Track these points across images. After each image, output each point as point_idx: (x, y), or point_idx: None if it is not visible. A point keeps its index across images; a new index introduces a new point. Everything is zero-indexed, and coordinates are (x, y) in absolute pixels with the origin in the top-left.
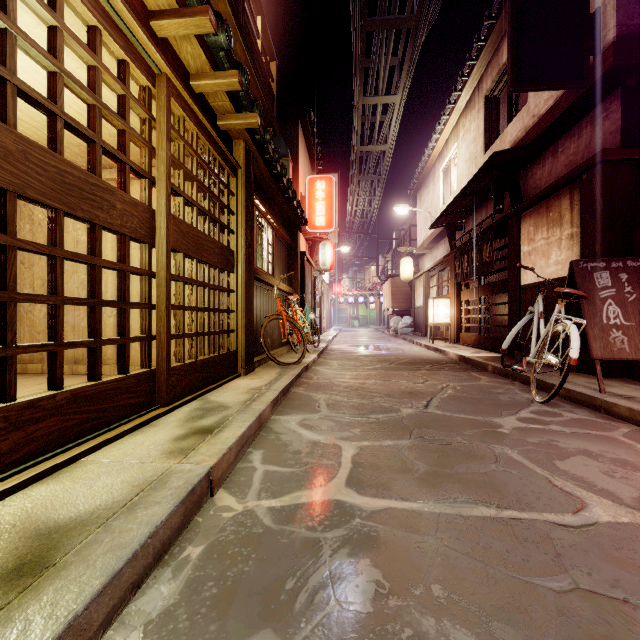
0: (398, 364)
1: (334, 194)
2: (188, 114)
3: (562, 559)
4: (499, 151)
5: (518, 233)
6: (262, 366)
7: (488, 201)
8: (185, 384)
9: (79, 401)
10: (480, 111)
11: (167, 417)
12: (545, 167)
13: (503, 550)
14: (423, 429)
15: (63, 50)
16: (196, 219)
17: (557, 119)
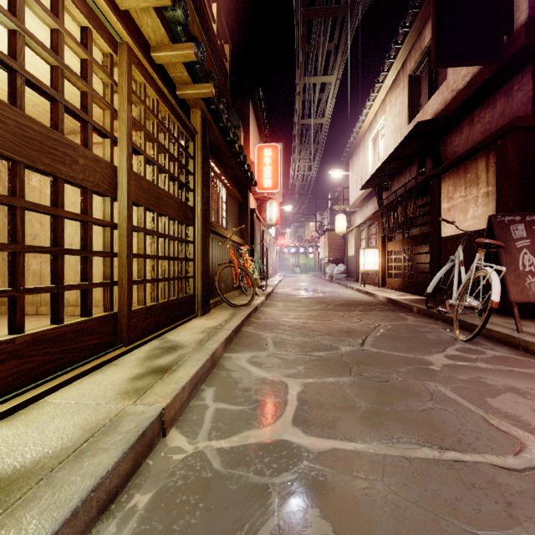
0: (335, 305)
1: (279, 160)
2: (148, 81)
3: (513, 509)
4: (423, 121)
5: (439, 192)
6: (217, 307)
7: (411, 165)
8: (146, 325)
9: (40, 344)
10: (404, 88)
11: (127, 356)
12: (462, 135)
13: (452, 498)
14: (361, 366)
15: (23, 10)
16: (156, 177)
17: (474, 92)
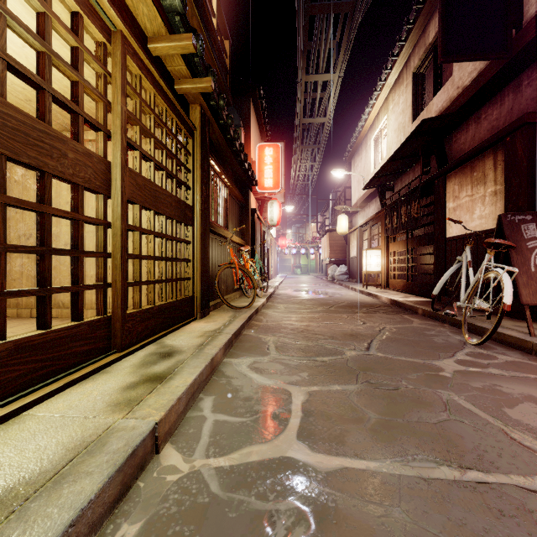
0: (337, 307)
1: (280, 159)
2: (144, 73)
3: None
4: (428, 118)
5: (444, 191)
6: (217, 310)
7: (415, 164)
8: (141, 329)
9: (24, 351)
10: (408, 86)
11: (121, 362)
12: (469, 132)
13: (480, 528)
14: (368, 373)
15: None
16: (153, 173)
17: (480, 89)
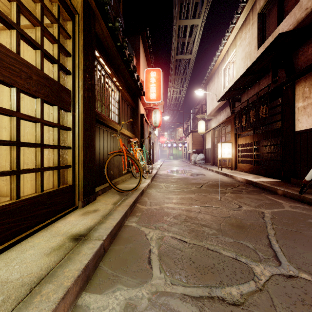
0: (207, 186)
1: (161, 79)
2: None
3: None
4: (283, 32)
5: (293, 94)
6: (106, 193)
7: (260, 80)
8: None
9: None
10: (254, 23)
11: None
12: None
13: None
14: None
15: None
16: None
17: None
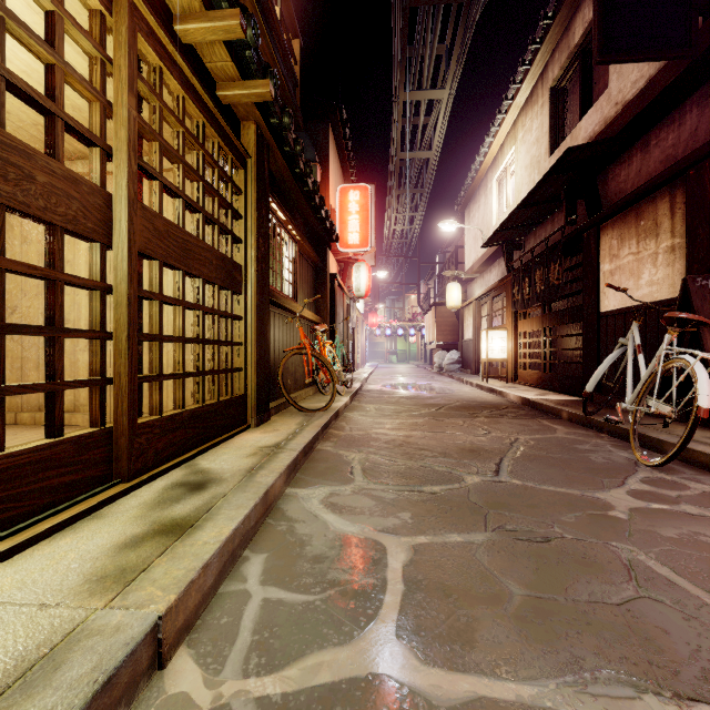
0: (449, 409)
1: (370, 206)
2: (168, 65)
3: None
4: (575, 146)
5: (597, 248)
6: (280, 413)
7: (555, 213)
8: (162, 446)
9: None
10: (544, 106)
11: (126, 499)
12: (632, 166)
13: None
14: (502, 512)
15: None
16: (182, 215)
17: (650, 104)
